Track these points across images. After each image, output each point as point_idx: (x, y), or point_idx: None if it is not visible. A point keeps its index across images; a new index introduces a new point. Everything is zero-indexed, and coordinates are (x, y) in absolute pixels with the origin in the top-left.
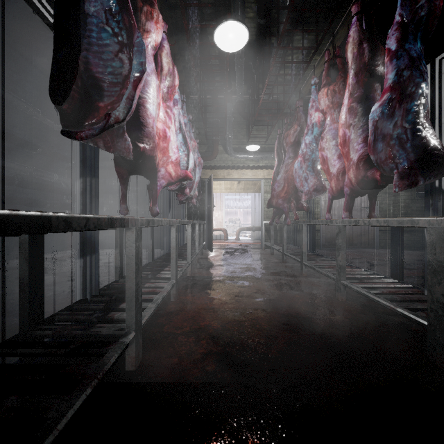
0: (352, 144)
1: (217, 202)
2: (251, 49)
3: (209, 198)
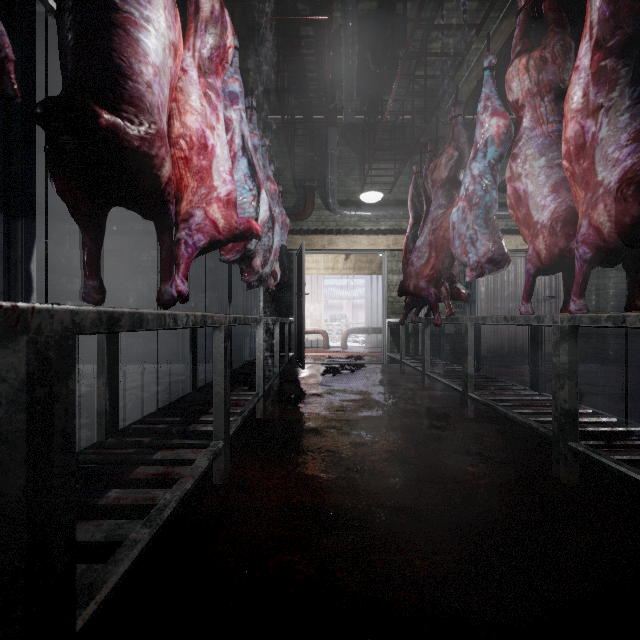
0: (604, 150)
1: (312, 290)
2: (369, 29)
3: (299, 280)
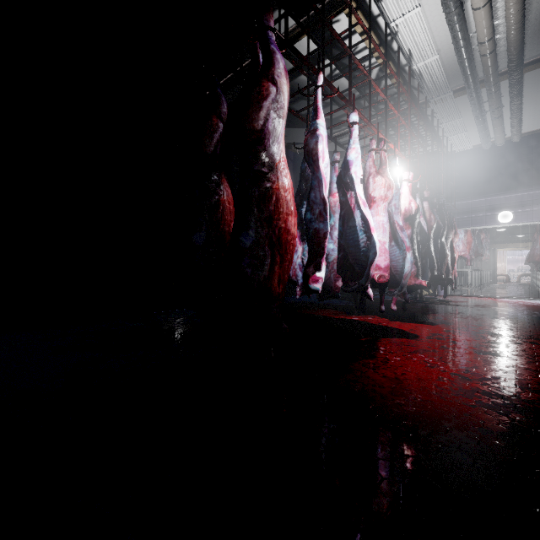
0: None
1: (500, 257)
2: None
3: (493, 258)
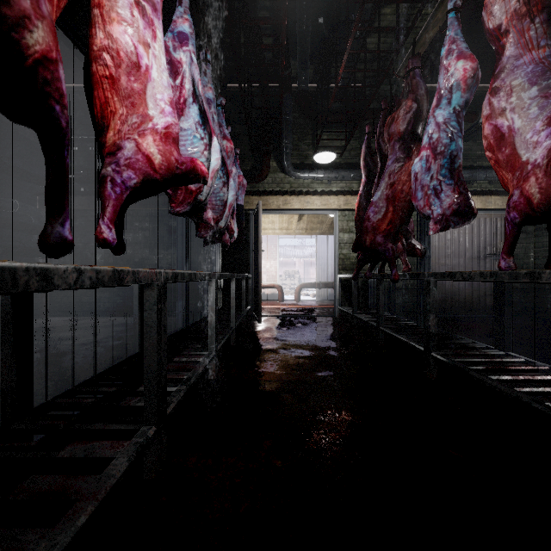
0: None
1: (269, 248)
2: None
3: (255, 238)
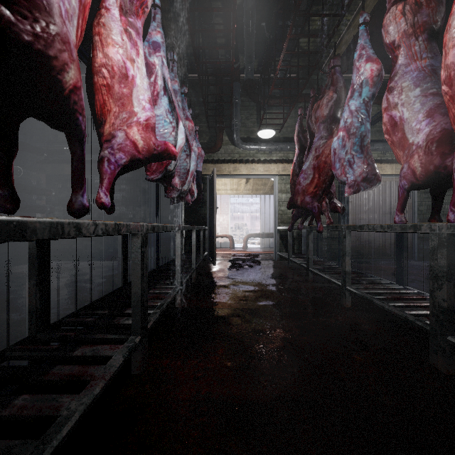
0: None
1: (222, 205)
2: (265, 4)
3: (211, 198)
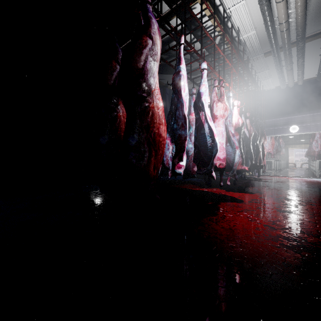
0: None
1: (290, 153)
2: None
3: (287, 153)
